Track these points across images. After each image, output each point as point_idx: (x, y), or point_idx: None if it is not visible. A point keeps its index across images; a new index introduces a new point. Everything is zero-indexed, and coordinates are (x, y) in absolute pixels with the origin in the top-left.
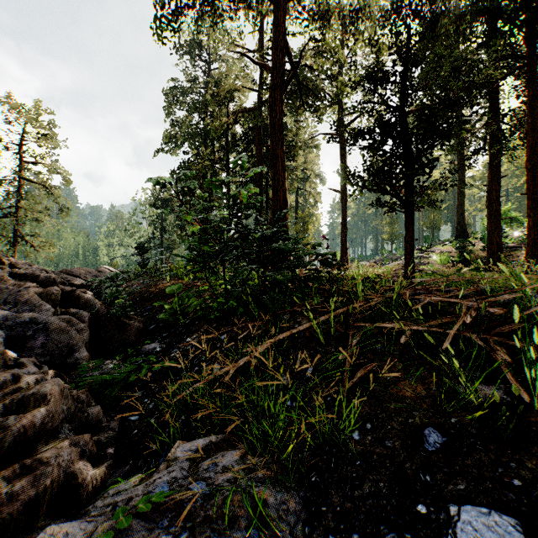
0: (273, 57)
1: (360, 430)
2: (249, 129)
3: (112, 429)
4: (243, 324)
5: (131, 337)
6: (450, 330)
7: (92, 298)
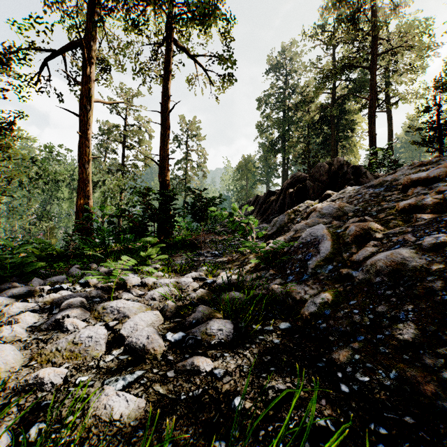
0: (370, 95)
1: None
2: (324, 116)
3: None
4: None
5: None
6: None
7: None
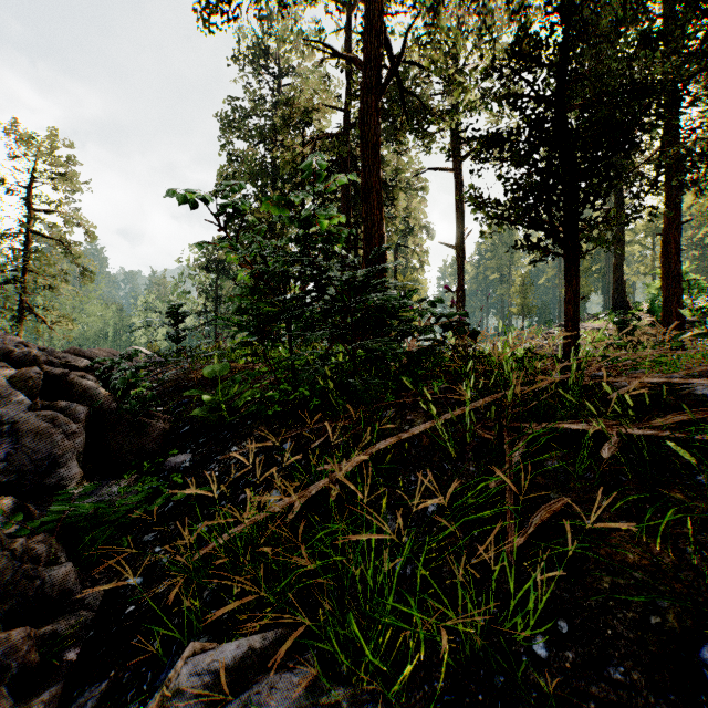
0: (365, 47)
1: (546, 635)
2: (332, 162)
3: (87, 608)
4: (319, 425)
5: (151, 444)
6: (703, 435)
7: (93, 386)
